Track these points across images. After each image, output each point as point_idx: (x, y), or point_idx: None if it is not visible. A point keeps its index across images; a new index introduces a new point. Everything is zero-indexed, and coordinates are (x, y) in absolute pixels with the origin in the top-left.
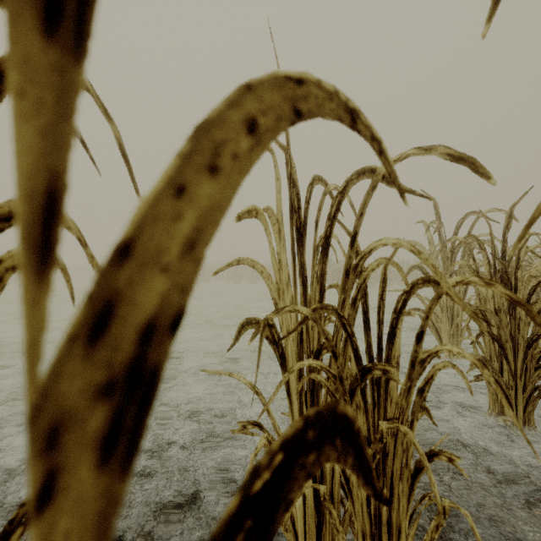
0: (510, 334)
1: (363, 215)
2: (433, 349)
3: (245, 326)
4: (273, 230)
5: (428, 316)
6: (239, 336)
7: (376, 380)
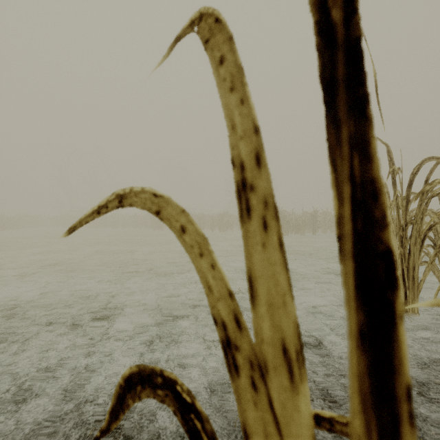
0: None
1: None
2: None
3: (135, 386)
4: (217, 80)
5: None
6: (120, 411)
7: None
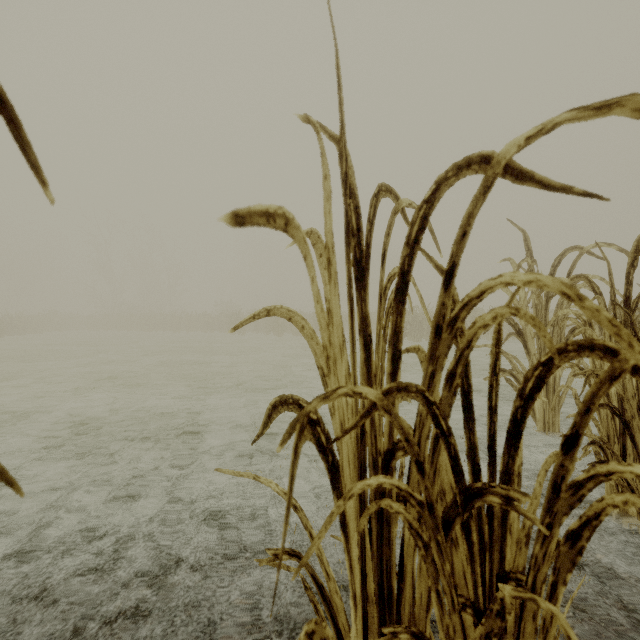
0: (638, 407)
1: (466, 235)
2: (600, 468)
3: (278, 407)
4: (319, 264)
5: (589, 409)
6: (269, 422)
7: (487, 506)
